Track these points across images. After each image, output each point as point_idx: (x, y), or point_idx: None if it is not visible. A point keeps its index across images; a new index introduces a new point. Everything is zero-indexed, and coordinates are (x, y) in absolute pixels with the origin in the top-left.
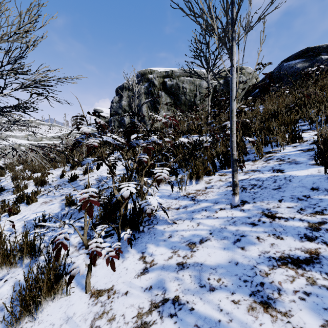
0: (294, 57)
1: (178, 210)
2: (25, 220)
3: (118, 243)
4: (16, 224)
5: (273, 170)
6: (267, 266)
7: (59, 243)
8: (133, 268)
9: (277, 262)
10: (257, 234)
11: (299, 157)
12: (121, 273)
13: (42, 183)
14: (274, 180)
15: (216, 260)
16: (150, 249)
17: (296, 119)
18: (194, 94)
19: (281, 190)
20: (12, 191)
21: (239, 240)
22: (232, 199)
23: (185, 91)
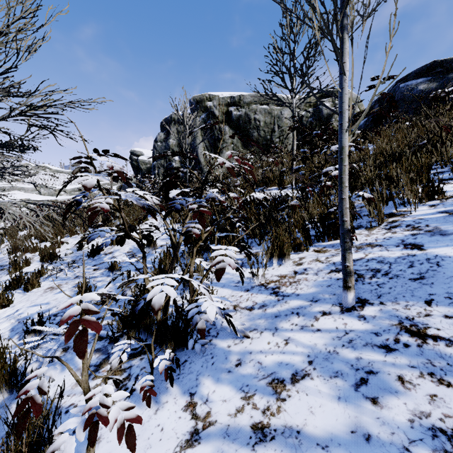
0: (415, 75)
1: (252, 311)
2: (18, 317)
3: (149, 376)
4: (3, 325)
5: (404, 245)
6: (432, 452)
7: (27, 399)
8: (173, 428)
9: (452, 443)
10: (398, 370)
11: (444, 223)
12: (151, 439)
13: (51, 258)
14: (409, 263)
15: (325, 424)
16: (204, 387)
17: (431, 163)
18: (271, 128)
19: (425, 283)
20: (7, 269)
21: (364, 382)
22: (342, 296)
23: (259, 125)
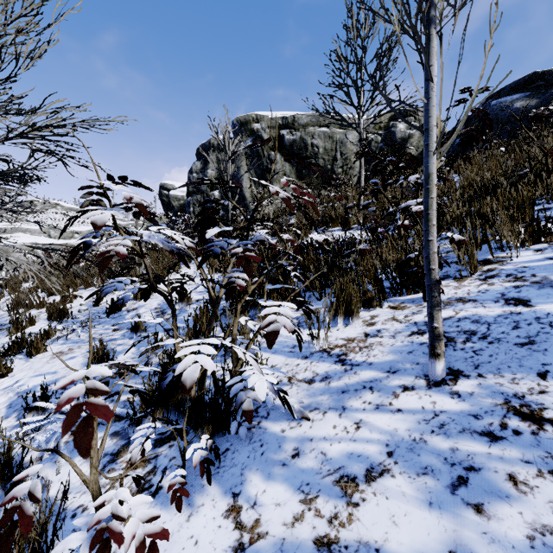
0: (510, 90)
1: (312, 385)
2: (17, 390)
3: (180, 470)
4: None
5: (505, 300)
6: None
7: (13, 509)
8: (211, 541)
9: None
10: (508, 467)
11: None
12: None
13: (61, 315)
14: (514, 323)
15: (413, 539)
16: (251, 486)
17: (534, 197)
18: (332, 156)
19: (537, 349)
20: (7, 329)
21: (463, 481)
22: (428, 366)
23: (317, 152)
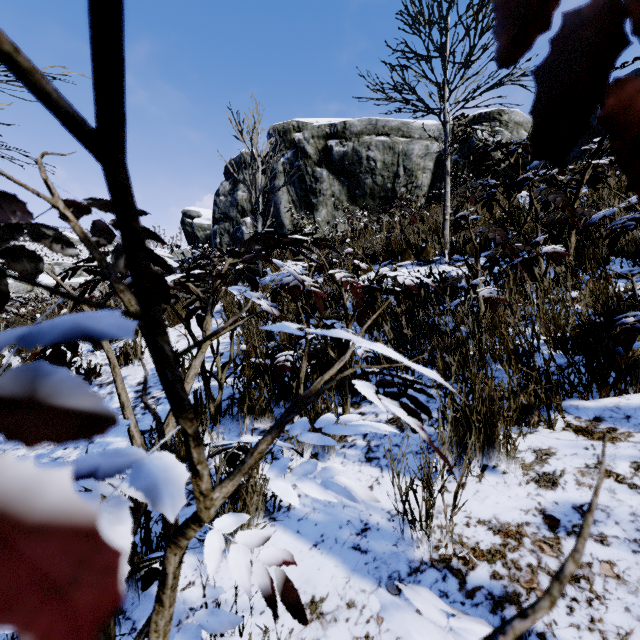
0: None
1: None
2: None
3: None
4: None
5: None
6: None
7: None
8: None
9: None
10: None
11: None
12: None
13: None
14: None
15: None
16: None
17: None
18: (393, 172)
19: None
20: None
21: None
22: None
23: (374, 168)
